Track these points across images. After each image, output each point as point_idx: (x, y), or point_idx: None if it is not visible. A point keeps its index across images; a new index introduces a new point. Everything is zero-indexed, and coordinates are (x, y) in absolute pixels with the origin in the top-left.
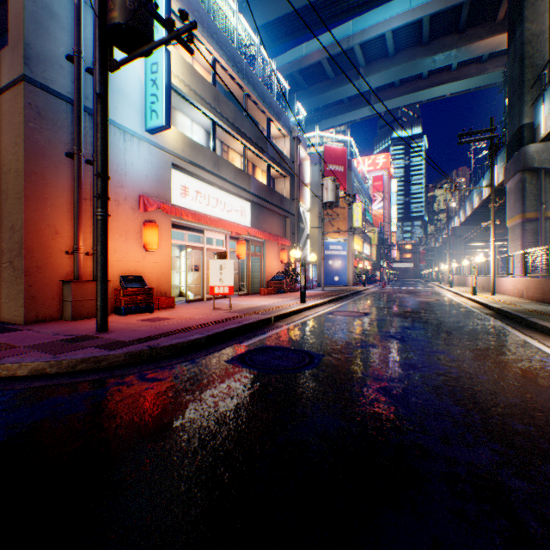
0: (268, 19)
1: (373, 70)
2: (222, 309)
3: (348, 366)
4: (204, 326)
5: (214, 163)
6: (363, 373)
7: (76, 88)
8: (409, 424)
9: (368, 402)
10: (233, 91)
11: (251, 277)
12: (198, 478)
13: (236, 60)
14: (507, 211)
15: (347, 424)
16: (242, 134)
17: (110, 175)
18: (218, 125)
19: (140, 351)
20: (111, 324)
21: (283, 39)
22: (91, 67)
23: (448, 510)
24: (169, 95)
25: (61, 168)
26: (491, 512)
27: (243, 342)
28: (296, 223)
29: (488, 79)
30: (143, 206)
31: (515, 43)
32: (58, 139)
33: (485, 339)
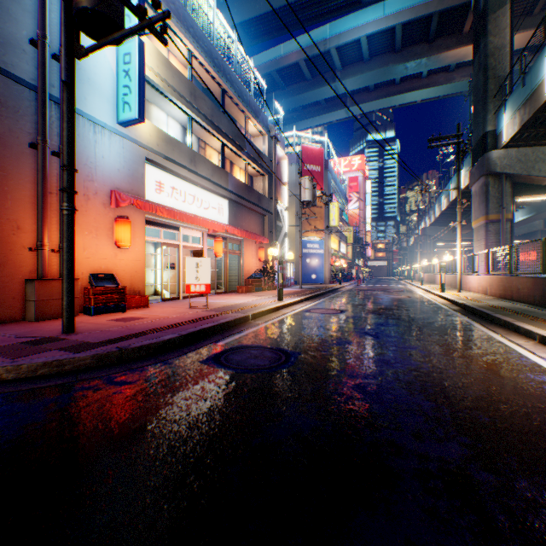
0: (246, 17)
1: (349, 73)
2: (198, 308)
3: (324, 364)
4: (179, 326)
5: (190, 159)
6: (338, 370)
7: (40, 75)
8: (383, 421)
9: (343, 400)
10: (210, 87)
11: (229, 275)
12: (166, 488)
13: (214, 56)
14: (472, 213)
15: (322, 423)
16: (220, 131)
17: (79, 168)
18: (195, 121)
19: (109, 352)
20: (79, 324)
21: (261, 38)
22: (57, 53)
23: (420, 508)
24: (143, 88)
25: (23, 158)
26: (462, 508)
27: (219, 341)
28: (274, 222)
29: (455, 88)
30: (114, 201)
31: (479, 55)
32: (19, 128)
33: (454, 334)
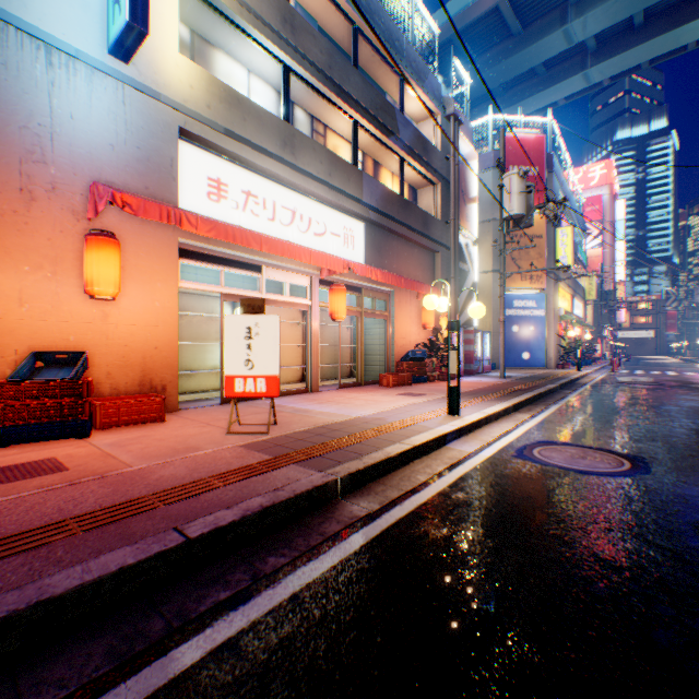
0: None
1: None
2: (246, 432)
3: None
4: None
5: (283, 141)
6: None
7: None
8: None
9: None
10: (332, 28)
11: (369, 353)
12: None
13: None
14: None
15: None
16: (346, 96)
17: (5, 134)
18: (295, 75)
19: None
20: None
21: None
22: None
23: None
24: None
25: None
26: None
27: None
28: (453, 262)
29: None
30: (94, 205)
31: None
32: None
33: None
